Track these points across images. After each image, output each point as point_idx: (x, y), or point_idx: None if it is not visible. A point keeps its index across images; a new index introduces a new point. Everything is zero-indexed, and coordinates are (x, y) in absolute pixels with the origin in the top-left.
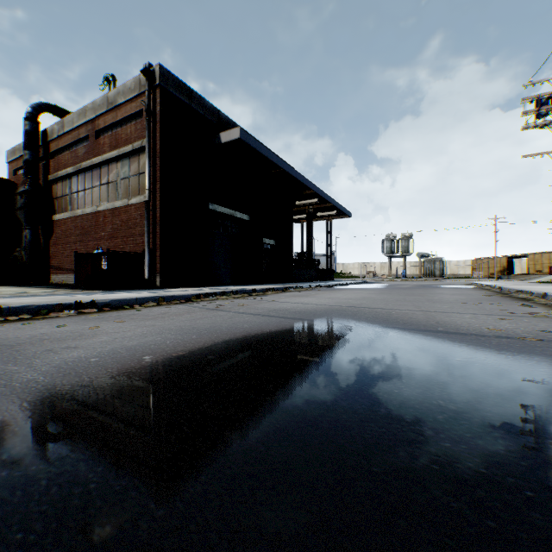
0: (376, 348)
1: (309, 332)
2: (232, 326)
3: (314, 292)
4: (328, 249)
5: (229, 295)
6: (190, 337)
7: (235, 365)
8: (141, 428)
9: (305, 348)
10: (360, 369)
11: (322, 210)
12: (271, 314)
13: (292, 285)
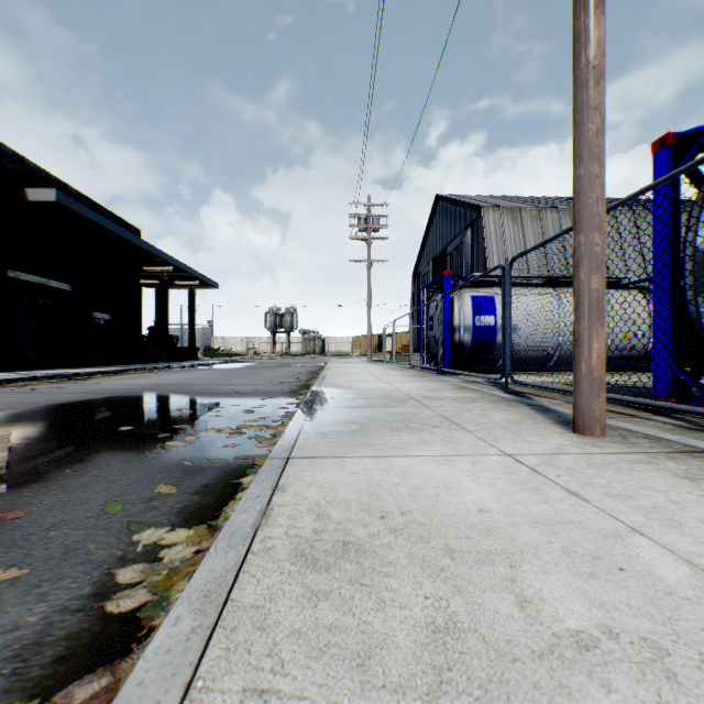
0: (148, 401)
1: (114, 398)
2: (52, 400)
3: (155, 374)
4: (191, 323)
5: (44, 380)
6: (17, 406)
7: (57, 410)
8: (16, 422)
9: (104, 404)
10: (126, 406)
11: (181, 278)
12: (90, 392)
13: (133, 367)
